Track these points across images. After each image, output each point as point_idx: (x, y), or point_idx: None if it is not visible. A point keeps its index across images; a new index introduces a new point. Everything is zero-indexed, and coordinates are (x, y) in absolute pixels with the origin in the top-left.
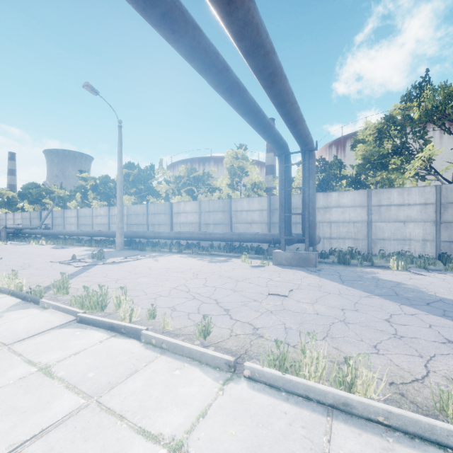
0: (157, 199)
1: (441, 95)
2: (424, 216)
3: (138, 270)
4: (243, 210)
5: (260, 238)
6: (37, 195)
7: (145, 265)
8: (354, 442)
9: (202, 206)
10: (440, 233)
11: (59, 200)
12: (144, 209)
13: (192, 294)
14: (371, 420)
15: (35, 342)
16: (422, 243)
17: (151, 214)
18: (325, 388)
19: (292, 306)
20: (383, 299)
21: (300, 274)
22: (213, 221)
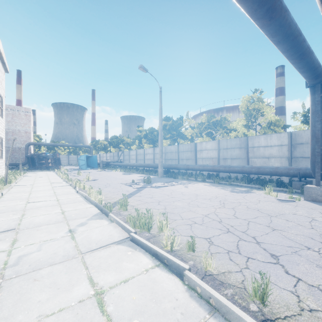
0: (185, 141)
1: None
2: None
3: (173, 194)
4: (260, 146)
5: (283, 172)
6: (116, 142)
7: (178, 190)
8: None
9: (220, 144)
10: None
11: (127, 145)
12: (175, 149)
13: (224, 225)
14: None
15: (99, 255)
16: None
17: (181, 152)
18: None
19: None
20: None
21: None
22: (230, 156)
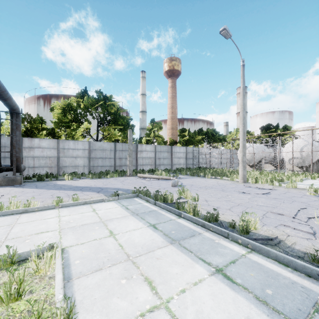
0: None
1: (90, 102)
2: (84, 155)
3: None
4: None
5: None
6: None
7: None
8: (27, 215)
9: None
10: (90, 163)
11: None
12: None
13: None
14: (34, 211)
15: None
16: (83, 167)
17: None
18: (19, 209)
19: (4, 200)
20: (54, 190)
21: (9, 189)
22: None
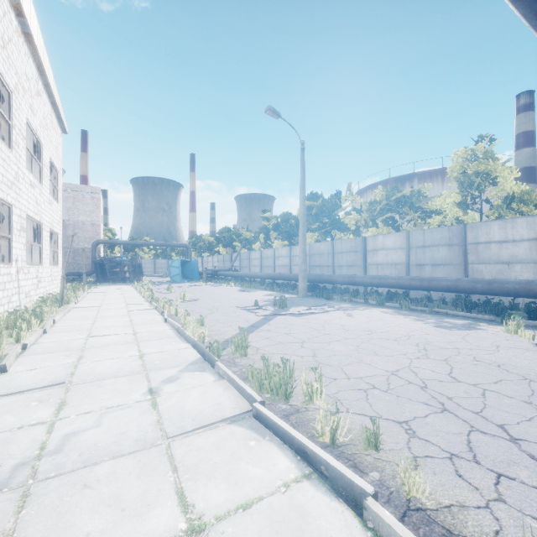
0: (344, 235)
1: None
2: None
3: (328, 329)
4: (490, 241)
5: None
6: (228, 238)
7: (336, 322)
8: None
9: (411, 239)
10: None
11: (246, 242)
12: (328, 248)
13: (434, 395)
14: None
15: (197, 443)
16: None
17: (338, 253)
18: None
19: None
20: None
21: None
22: (430, 260)
